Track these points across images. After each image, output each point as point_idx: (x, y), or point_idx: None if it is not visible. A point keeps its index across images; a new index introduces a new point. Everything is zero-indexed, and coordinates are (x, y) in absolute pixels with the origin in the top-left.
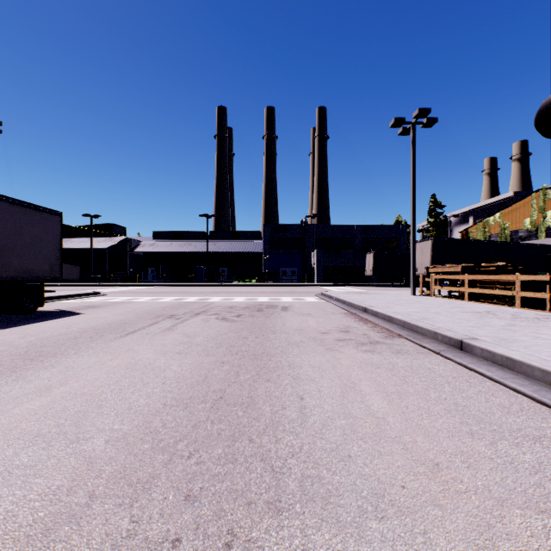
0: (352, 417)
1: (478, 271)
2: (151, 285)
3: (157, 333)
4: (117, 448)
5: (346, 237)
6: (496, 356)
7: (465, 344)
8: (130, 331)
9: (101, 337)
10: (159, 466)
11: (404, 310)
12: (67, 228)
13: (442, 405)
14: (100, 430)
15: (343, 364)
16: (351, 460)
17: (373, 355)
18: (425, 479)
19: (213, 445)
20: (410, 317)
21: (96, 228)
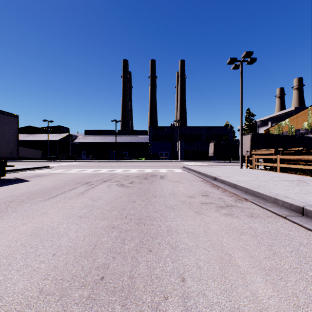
0: None
1: (282, 153)
2: (83, 161)
3: (71, 197)
4: None
5: (197, 133)
6: None
7: (307, 211)
8: (53, 195)
9: (29, 200)
10: None
11: (242, 179)
12: (34, 128)
13: None
14: None
15: (212, 229)
16: None
17: (233, 218)
18: None
19: None
20: (249, 184)
21: (51, 128)
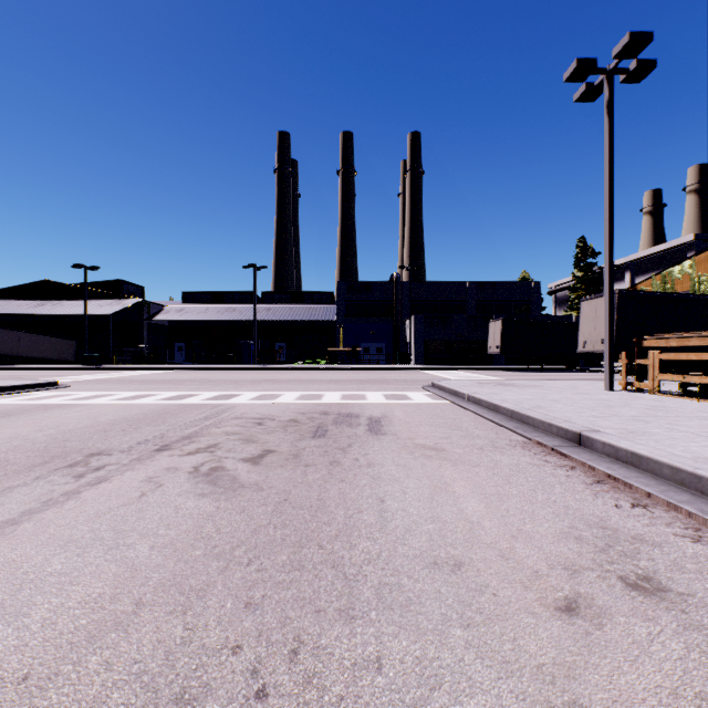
0: None
1: None
2: (170, 368)
3: None
4: None
5: (455, 299)
6: None
7: None
8: None
9: None
10: None
11: (706, 448)
12: (58, 287)
13: None
14: None
15: None
16: None
17: None
18: None
19: None
20: None
21: (100, 287)
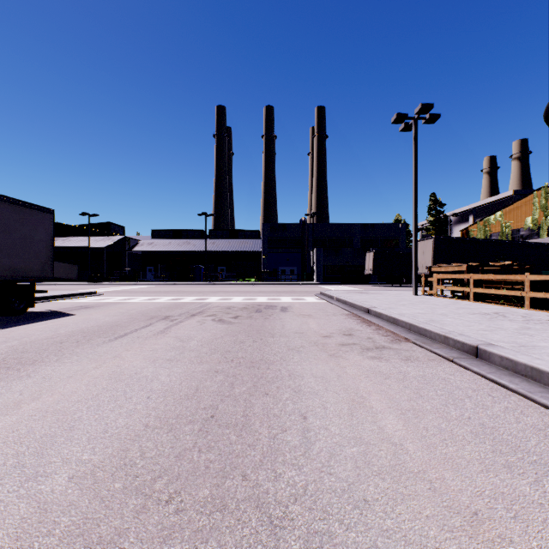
0: (364, 444)
1: (482, 270)
2: (149, 284)
3: (148, 337)
4: (81, 488)
5: (345, 236)
6: (518, 366)
7: (481, 351)
8: (120, 335)
9: (88, 341)
10: (129, 516)
11: (408, 311)
12: (65, 227)
13: (467, 426)
14: (65, 462)
15: (348, 374)
16: (368, 506)
17: (380, 362)
18: (465, 538)
19: (199, 484)
20: (416, 319)
21: (95, 227)
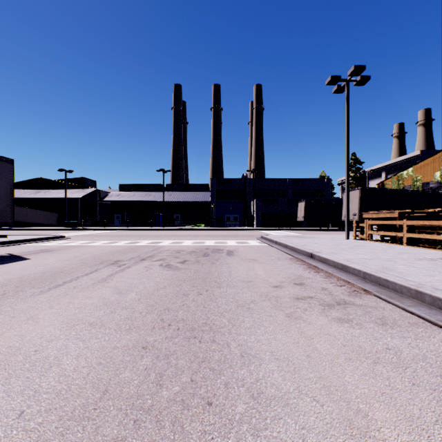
0: None
1: (407, 217)
2: (116, 229)
3: (85, 287)
4: None
5: (280, 188)
6: None
7: None
8: (57, 284)
9: (16, 293)
10: None
11: (353, 256)
12: (47, 181)
13: None
14: None
15: (320, 352)
16: None
17: (353, 328)
18: None
19: None
20: (367, 266)
21: (71, 181)
